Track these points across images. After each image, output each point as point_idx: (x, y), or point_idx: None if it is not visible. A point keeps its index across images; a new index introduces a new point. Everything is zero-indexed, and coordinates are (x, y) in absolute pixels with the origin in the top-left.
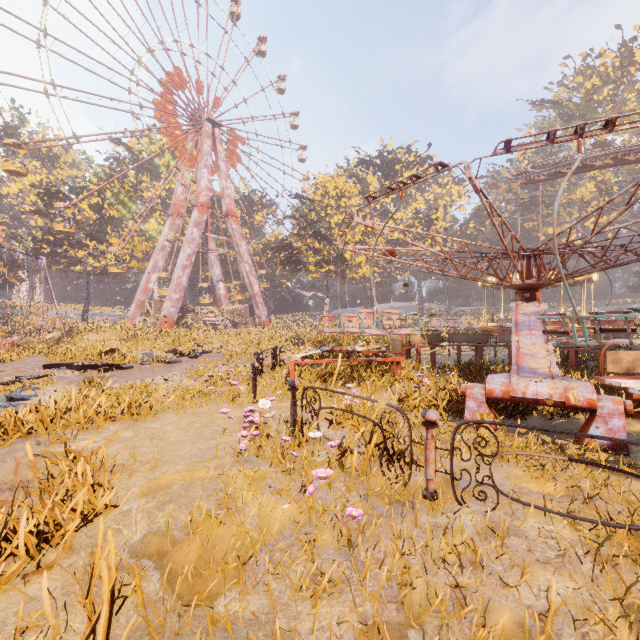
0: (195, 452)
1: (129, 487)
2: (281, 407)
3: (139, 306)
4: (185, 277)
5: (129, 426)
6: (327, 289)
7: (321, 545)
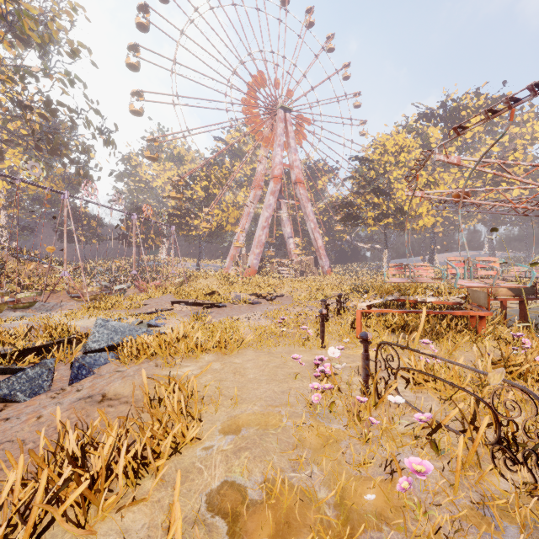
0: (269, 394)
1: (213, 420)
2: (349, 355)
3: (232, 259)
4: (264, 235)
5: (218, 358)
6: (385, 241)
7: None
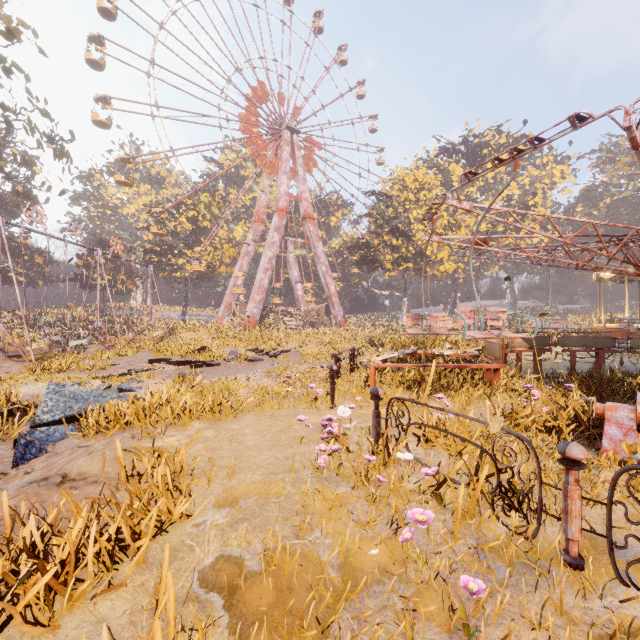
0: (271, 461)
1: (206, 494)
2: (361, 415)
3: (227, 307)
4: (266, 279)
5: (211, 425)
6: (405, 288)
7: (422, 615)
